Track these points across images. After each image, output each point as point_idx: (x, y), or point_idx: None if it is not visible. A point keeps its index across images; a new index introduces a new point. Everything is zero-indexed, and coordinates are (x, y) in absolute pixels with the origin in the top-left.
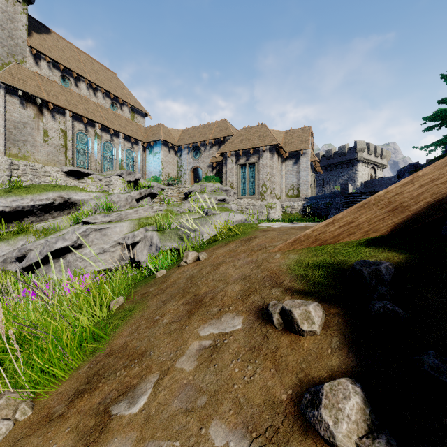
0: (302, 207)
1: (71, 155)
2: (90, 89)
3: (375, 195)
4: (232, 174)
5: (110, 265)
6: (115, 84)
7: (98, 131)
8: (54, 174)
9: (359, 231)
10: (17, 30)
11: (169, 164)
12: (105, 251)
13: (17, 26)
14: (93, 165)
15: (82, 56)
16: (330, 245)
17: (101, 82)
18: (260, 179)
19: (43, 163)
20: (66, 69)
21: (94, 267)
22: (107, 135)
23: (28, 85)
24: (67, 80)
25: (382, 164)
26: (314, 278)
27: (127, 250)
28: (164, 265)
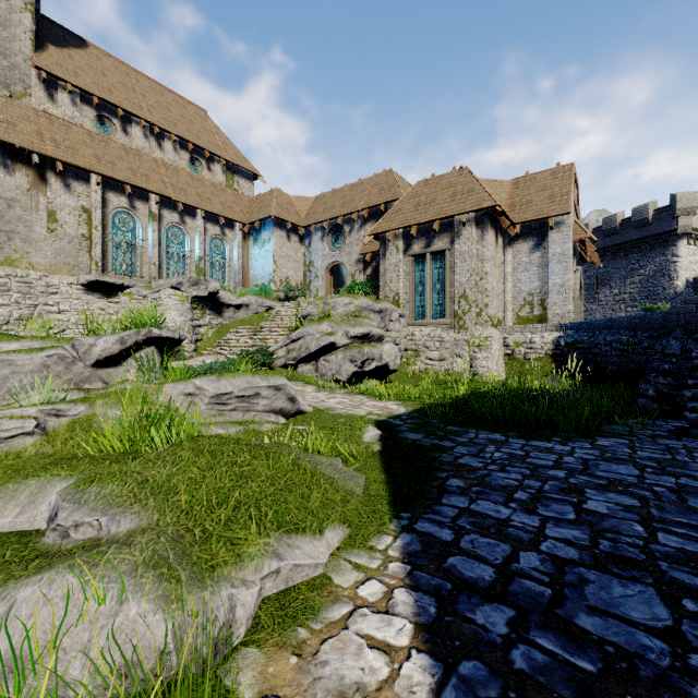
0: (552, 345)
1: (100, 253)
2: (151, 136)
3: None
4: (398, 275)
5: None
6: (200, 127)
7: (153, 208)
8: (65, 290)
9: None
10: (15, 40)
11: (288, 261)
12: None
13: (14, 33)
14: (145, 269)
15: (142, 82)
16: None
17: (172, 124)
18: (454, 284)
19: (47, 269)
20: (106, 104)
21: None
22: (173, 215)
23: (17, 131)
24: (108, 123)
25: None
26: None
27: None
28: None
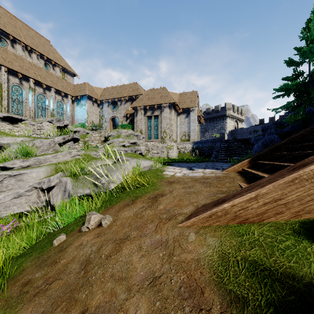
0: (191, 148)
1: (6, 103)
2: (25, 50)
3: (308, 169)
4: (142, 123)
5: (23, 211)
6: (48, 49)
7: (31, 85)
8: None
9: (288, 210)
10: None
11: (93, 114)
12: (20, 196)
13: None
14: (27, 112)
15: (18, 23)
16: (254, 226)
17: (36, 46)
18: (162, 127)
19: None
20: (3, 32)
21: (9, 211)
22: (40, 89)
23: None
24: (4, 41)
25: (241, 119)
26: (261, 311)
27: (43, 193)
28: (70, 220)
